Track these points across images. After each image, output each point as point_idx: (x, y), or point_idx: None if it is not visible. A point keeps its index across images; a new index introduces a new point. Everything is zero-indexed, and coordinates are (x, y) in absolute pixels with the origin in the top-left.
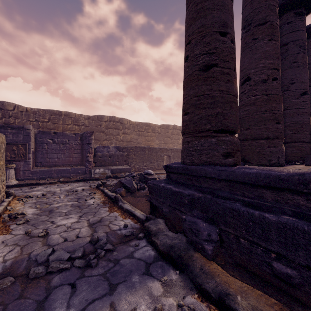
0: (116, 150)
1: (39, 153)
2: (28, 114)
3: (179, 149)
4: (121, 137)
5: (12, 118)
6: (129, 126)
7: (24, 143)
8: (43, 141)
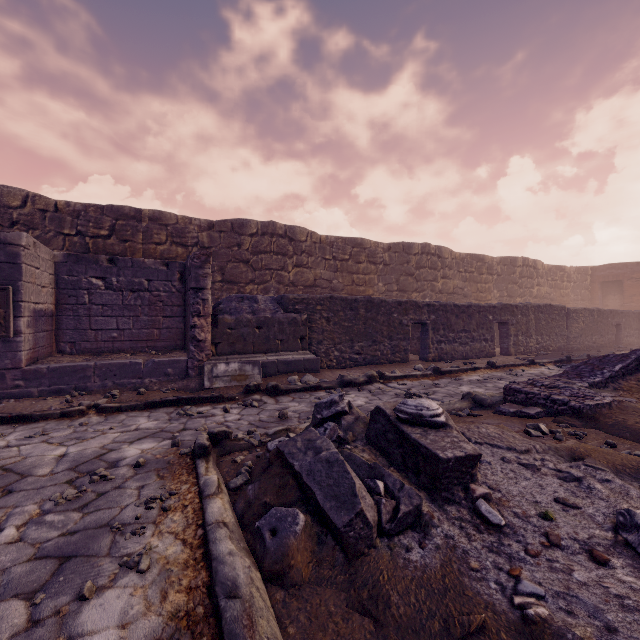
0: (277, 308)
1: (67, 316)
2: (59, 217)
3: (450, 305)
4: (291, 276)
5: (20, 228)
6: (310, 246)
7: (0, 286)
8: (77, 284)
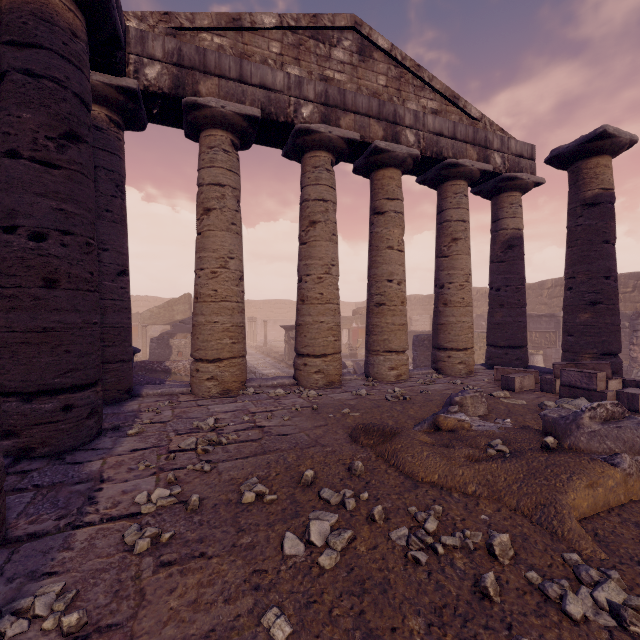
0: None
1: None
2: None
3: None
4: None
5: None
6: None
7: (554, 331)
8: None
